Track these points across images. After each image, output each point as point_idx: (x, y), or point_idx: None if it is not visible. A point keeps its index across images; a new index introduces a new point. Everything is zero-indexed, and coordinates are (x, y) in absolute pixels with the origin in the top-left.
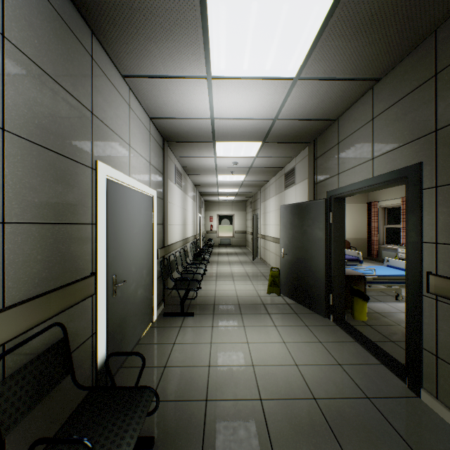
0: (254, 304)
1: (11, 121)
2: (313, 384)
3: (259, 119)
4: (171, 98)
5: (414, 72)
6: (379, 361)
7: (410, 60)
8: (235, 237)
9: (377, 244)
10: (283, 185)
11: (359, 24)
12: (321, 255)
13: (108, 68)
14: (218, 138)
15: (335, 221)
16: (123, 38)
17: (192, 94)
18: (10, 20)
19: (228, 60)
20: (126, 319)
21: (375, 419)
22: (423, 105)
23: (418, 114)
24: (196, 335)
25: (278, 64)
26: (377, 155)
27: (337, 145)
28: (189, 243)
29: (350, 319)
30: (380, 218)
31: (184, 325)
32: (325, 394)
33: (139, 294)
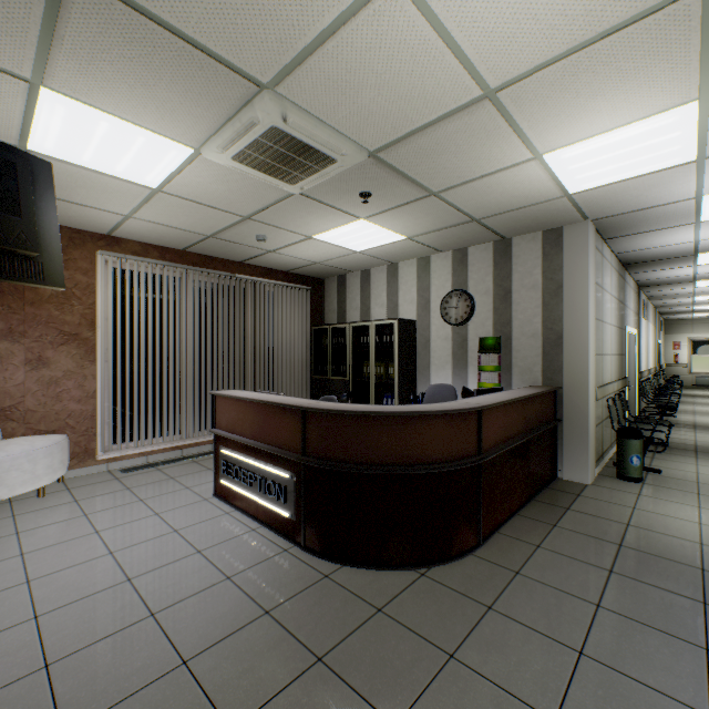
0: None
1: (618, 324)
2: None
3: None
4: (659, 274)
5: None
6: None
7: None
8: None
9: None
10: None
11: None
12: None
13: (626, 277)
14: (698, 280)
15: None
16: (641, 267)
17: (678, 271)
18: (618, 294)
19: None
20: (629, 408)
21: None
22: None
23: None
24: (679, 432)
25: None
26: None
27: None
28: (649, 375)
29: None
30: None
31: None
32: None
33: (631, 399)
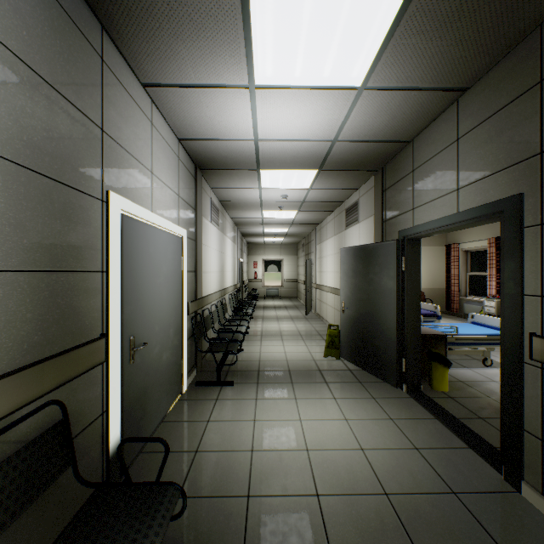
0: (308, 370)
1: None
2: (383, 475)
3: (314, 140)
4: (204, 114)
5: (512, 78)
6: (466, 444)
7: (507, 64)
8: (284, 287)
9: (457, 295)
10: (344, 224)
11: (444, 15)
12: (392, 310)
13: (124, 74)
14: (263, 165)
15: (408, 267)
16: (142, 34)
17: (230, 108)
18: None
19: (275, 64)
20: (147, 391)
21: (465, 522)
22: (524, 121)
23: (517, 132)
24: (236, 409)
25: (339, 69)
26: (463, 185)
27: (411, 173)
28: (228, 295)
29: (427, 390)
30: (462, 264)
31: (221, 397)
32: (399, 488)
33: (165, 360)
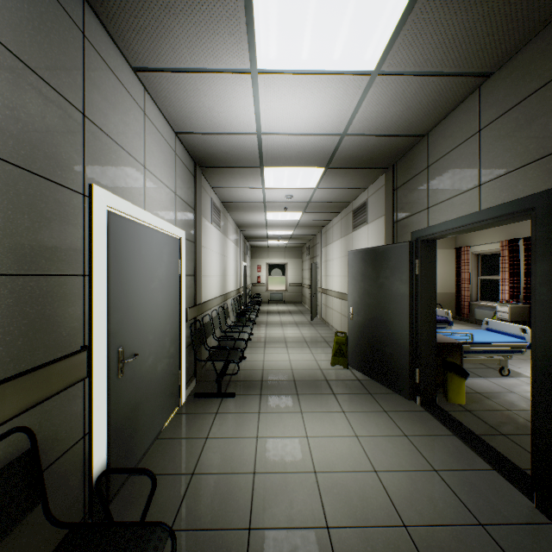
0: (315, 380)
1: None
2: (401, 503)
3: (321, 134)
4: (202, 104)
5: (546, 58)
6: (489, 465)
7: (540, 43)
8: (288, 291)
9: (468, 300)
10: (351, 226)
11: None
12: (404, 317)
13: (111, 55)
14: (267, 162)
15: (422, 271)
16: (129, 7)
17: (231, 97)
18: None
19: (280, 44)
20: (139, 407)
21: None
22: None
23: (551, 118)
24: (237, 425)
25: (350, 50)
26: (486, 180)
27: (426, 169)
28: (230, 299)
29: (443, 402)
30: (473, 267)
31: (221, 410)
32: (419, 519)
33: (159, 371)
